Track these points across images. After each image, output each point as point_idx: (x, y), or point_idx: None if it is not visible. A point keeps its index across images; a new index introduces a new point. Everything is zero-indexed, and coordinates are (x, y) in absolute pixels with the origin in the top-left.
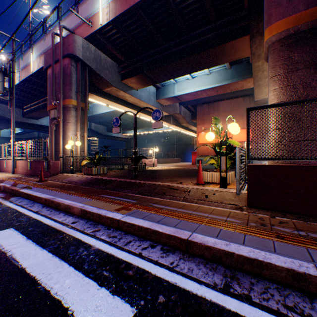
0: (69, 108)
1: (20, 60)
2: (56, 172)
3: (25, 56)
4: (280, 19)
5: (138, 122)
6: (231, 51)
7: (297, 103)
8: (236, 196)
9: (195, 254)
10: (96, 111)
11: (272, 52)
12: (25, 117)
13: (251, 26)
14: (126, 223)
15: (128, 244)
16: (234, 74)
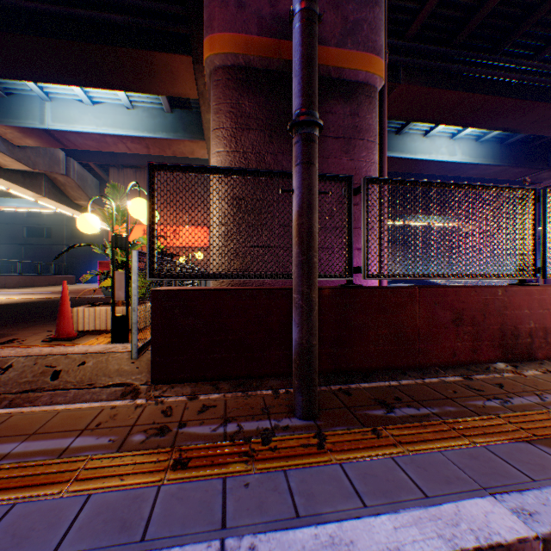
0: None
1: None
2: None
3: None
4: (227, 30)
5: None
6: (166, 73)
7: (238, 173)
8: (136, 362)
9: None
10: None
11: (216, 85)
12: None
13: (195, 37)
14: None
15: None
16: (179, 125)
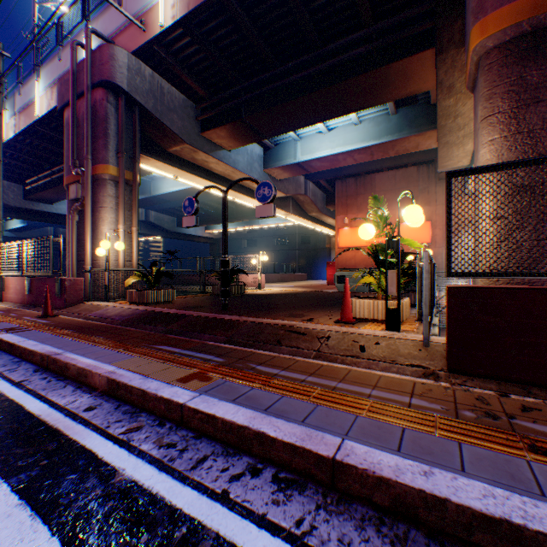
0: (103, 181)
1: (16, 95)
2: (77, 298)
3: (25, 87)
4: (503, 3)
5: (232, 209)
6: (399, 79)
7: None
8: (421, 349)
9: (352, 495)
10: (158, 189)
11: (487, 70)
12: (29, 199)
13: (440, 28)
14: (198, 412)
15: (199, 466)
16: (403, 124)
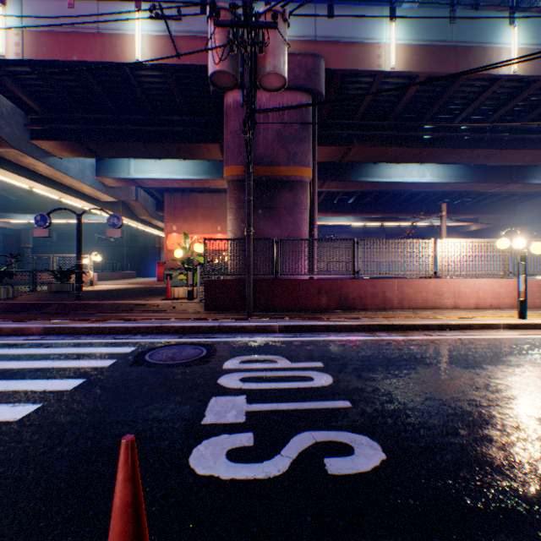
0: None
1: None
2: None
3: None
4: (234, 165)
5: (46, 200)
6: (206, 151)
7: (233, 239)
8: (198, 305)
9: (165, 333)
10: None
11: (229, 189)
12: None
13: (222, 143)
14: (108, 327)
15: (115, 337)
16: (214, 169)
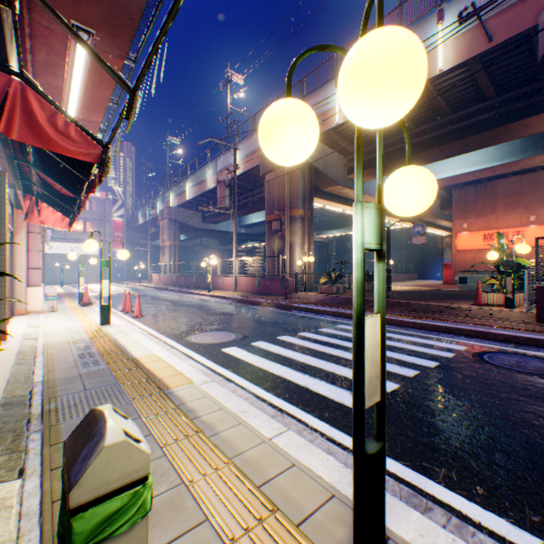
0: (296, 219)
1: (217, 160)
2: (292, 290)
3: (225, 155)
4: None
5: (345, 217)
6: (519, 129)
7: None
8: (523, 315)
9: (490, 339)
10: None
11: None
12: (205, 222)
13: None
14: (429, 324)
15: (437, 334)
16: (526, 146)
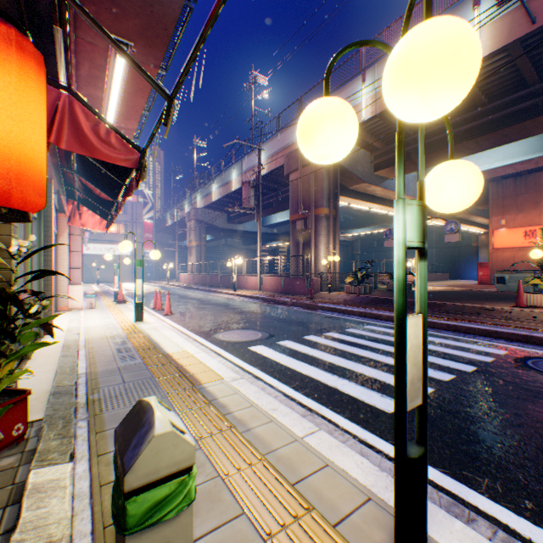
0: (320, 218)
1: (242, 161)
2: (317, 290)
3: (250, 156)
4: None
5: (371, 215)
6: None
7: None
8: None
9: (534, 344)
10: None
11: None
12: (229, 222)
13: None
14: (464, 326)
15: (474, 337)
16: None
